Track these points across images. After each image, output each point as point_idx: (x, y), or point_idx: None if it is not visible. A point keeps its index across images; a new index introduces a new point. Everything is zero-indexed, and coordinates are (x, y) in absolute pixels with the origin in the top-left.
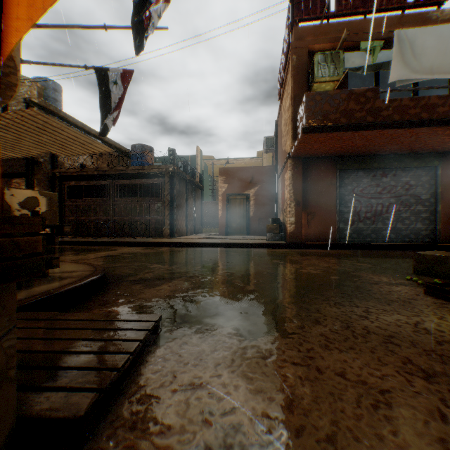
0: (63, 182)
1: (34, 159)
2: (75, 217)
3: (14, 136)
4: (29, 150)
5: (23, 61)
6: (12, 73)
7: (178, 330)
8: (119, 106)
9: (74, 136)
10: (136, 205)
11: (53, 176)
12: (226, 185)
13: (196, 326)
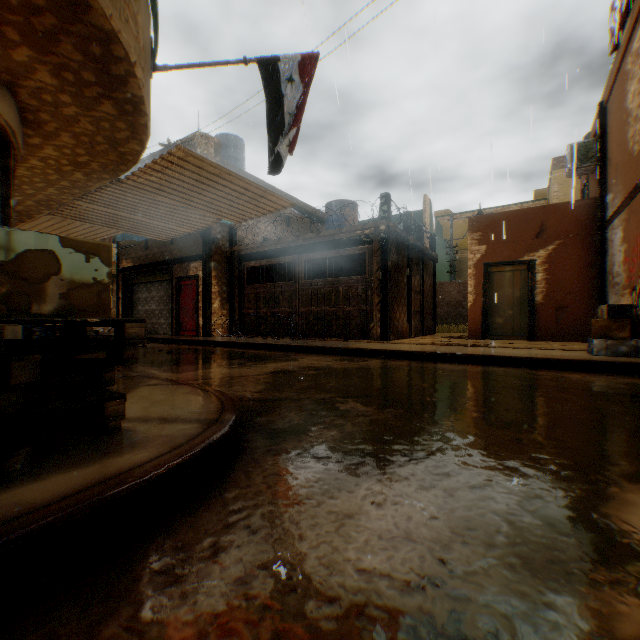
0: (241, 263)
1: (210, 236)
2: (254, 309)
3: (172, 200)
4: (196, 220)
5: (157, 68)
6: (127, 75)
7: None
8: (295, 119)
9: (238, 187)
10: (331, 290)
11: (231, 257)
12: (483, 248)
13: None
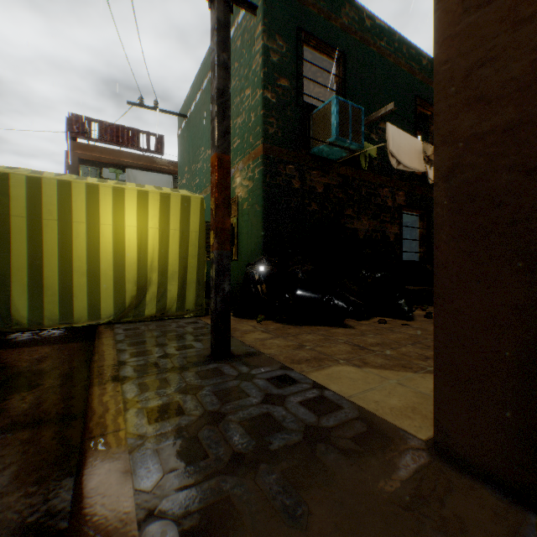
0: None
1: None
2: None
3: None
4: None
5: None
6: None
7: None
8: None
9: None
10: None
11: None
12: None
13: None
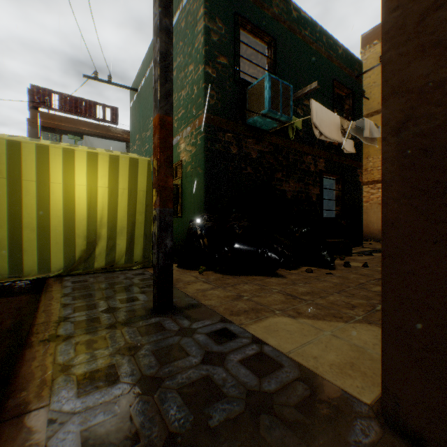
0: None
1: None
2: None
3: None
4: None
5: None
6: None
7: None
8: None
9: None
10: None
11: None
12: None
13: None
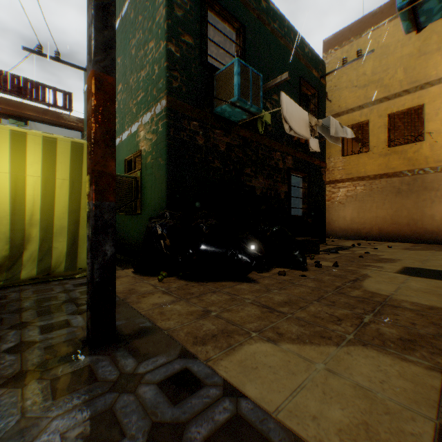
0: None
1: None
2: None
3: None
4: None
5: None
6: None
7: None
8: None
9: None
10: None
11: None
12: None
13: None
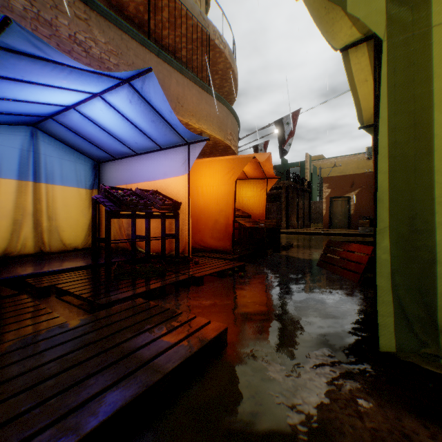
0: None
1: None
2: None
3: None
4: None
5: None
6: None
7: (297, 247)
8: None
9: None
10: None
11: None
12: (329, 190)
13: (302, 247)
